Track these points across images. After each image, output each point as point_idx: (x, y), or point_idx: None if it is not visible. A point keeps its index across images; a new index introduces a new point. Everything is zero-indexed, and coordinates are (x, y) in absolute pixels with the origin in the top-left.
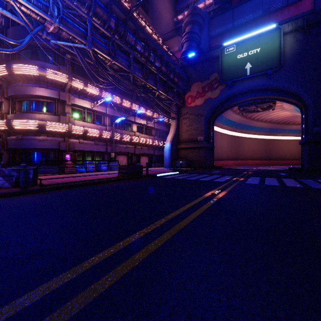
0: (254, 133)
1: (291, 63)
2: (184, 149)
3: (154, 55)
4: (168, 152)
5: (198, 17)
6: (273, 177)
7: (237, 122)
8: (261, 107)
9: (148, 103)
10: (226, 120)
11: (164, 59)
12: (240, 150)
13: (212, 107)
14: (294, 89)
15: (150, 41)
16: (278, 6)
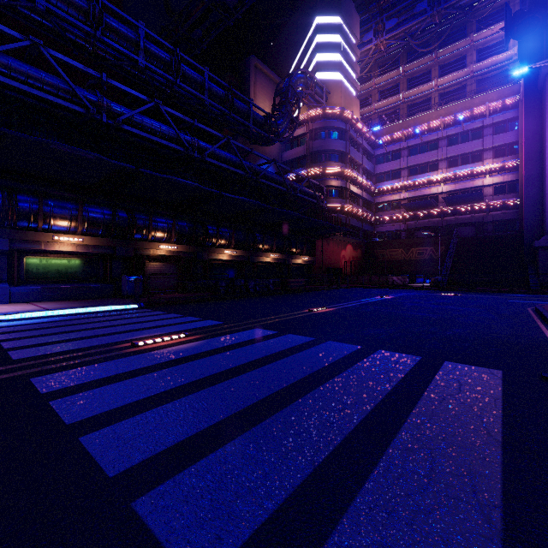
0: None
1: None
2: None
3: None
4: None
5: None
6: None
7: None
8: None
9: None
10: None
11: None
12: None
13: None
14: None
15: None
16: None
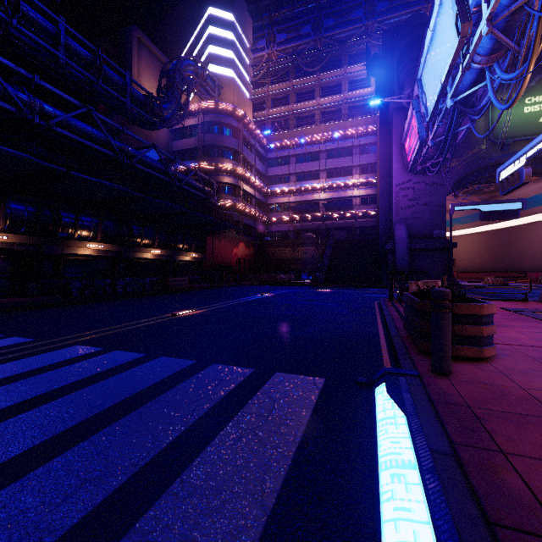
0: None
1: None
2: None
3: None
4: None
5: None
6: None
7: None
8: None
9: None
10: None
11: None
12: None
13: None
14: None
15: None
16: None
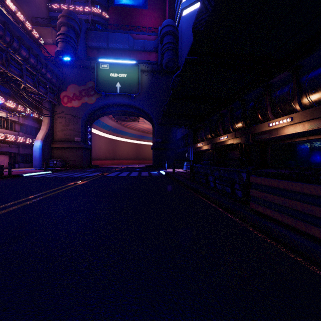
0: (127, 138)
1: (145, 93)
2: (60, 148)
3: (19, 44)
4: (38, 151)
5: (75, 23)
6: (128, 172)
7: (114, 127)
8: (130, 118)
9: (8, 92)
10: (104, 124)
11: (33, 51)
12: (117, 151)
13: (90, 111)
14: (147, 111)
15: (13, 27)
16: (139, 48)
